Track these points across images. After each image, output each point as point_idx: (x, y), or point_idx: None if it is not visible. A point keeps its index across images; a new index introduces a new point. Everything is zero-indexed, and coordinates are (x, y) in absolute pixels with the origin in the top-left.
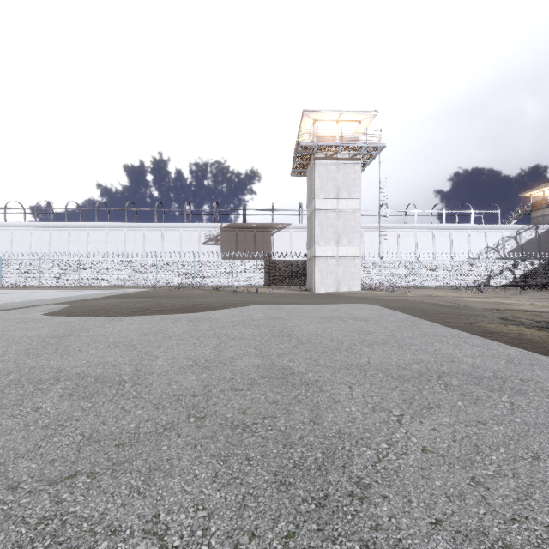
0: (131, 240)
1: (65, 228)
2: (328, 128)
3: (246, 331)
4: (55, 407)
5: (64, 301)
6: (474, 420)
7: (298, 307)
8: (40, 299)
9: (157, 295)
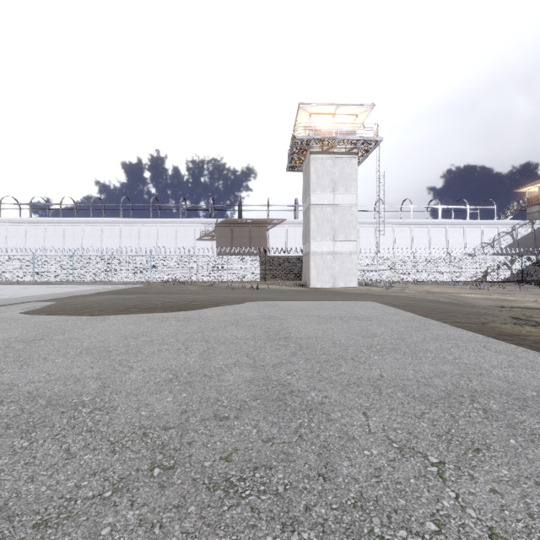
0: (126, 236)
1: (60, 224)
2: (325, 122)
3: (238, 333)
4: None
5: (52, 298)
6: None
7: (295, 305)
8: (28, 296)
9: (150, 291)
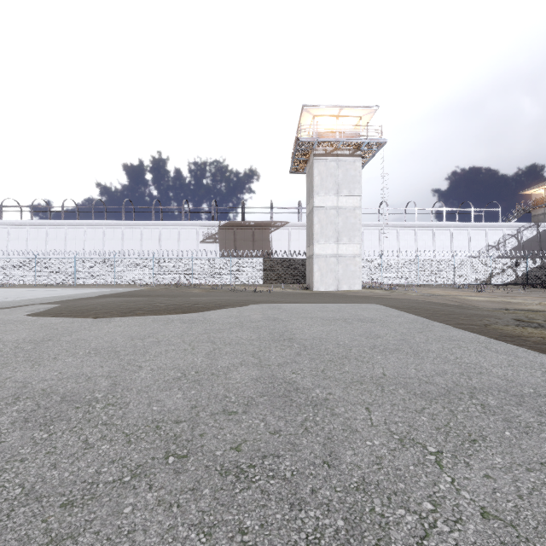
0: (128, 238)
1: (62, 226)
2: (328, 124)
3: (243, 335)
4: (0, 440)
5: (56, 300)
6: (535, 461)
7: (299, 307)
8: (31, 299)
9: (153, 294)
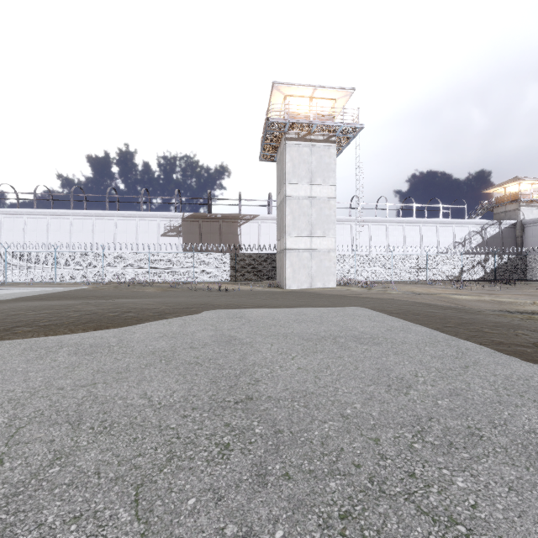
0: (78, 230)
1: None
2: (301, 106)
3: (160, 388)
4: None
5: None
6: None
7: (268, 315)
8: None
9: (92, 295)
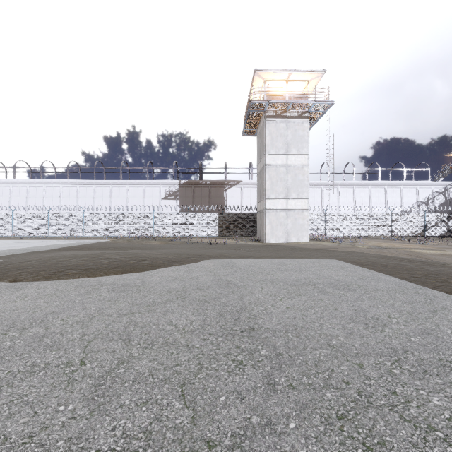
0: (99, 195)
1: (40, 185)
2: (278, 88)
3: (181, 318)
4: None
5: (7, 254)
6: None
7: (254, 264)
8: None
9: (112, 246)
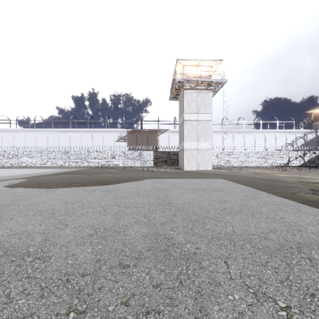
0: (73, 139)
1: (34, 132)
2: (192, 70)
3: (139, 200)
4: None
5: (27, 176)
6: None
7: (175, 181)
8: (12, 175)
9: (87, 172)
